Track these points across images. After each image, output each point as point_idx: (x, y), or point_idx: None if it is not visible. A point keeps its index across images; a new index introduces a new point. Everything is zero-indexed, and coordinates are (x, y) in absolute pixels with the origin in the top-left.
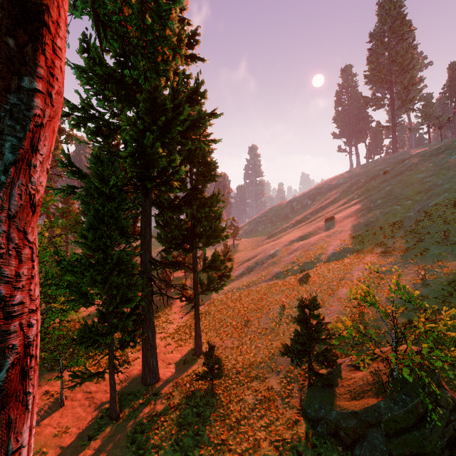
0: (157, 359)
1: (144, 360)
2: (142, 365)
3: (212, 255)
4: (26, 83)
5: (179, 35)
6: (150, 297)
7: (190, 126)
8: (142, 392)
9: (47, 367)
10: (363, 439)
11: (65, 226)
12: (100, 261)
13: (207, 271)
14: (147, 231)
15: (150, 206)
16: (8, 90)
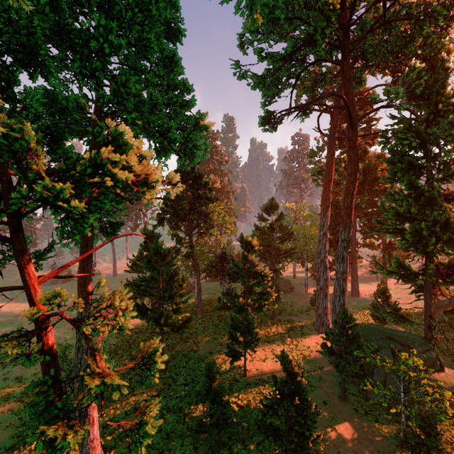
0: (360, 293)
1: (352, 285)
2: (351, 287)
3: (389, 241)
4: (327, 213)
5: (365, 147)
6: (355, 258)
7: (372, 181)
8: (350, 297)
9: (312, 284)
10: (436, 312)
11: (317, 226)
12: (333, 240)
13: (389, 251)
14: (353, 228)
15: (355, 217)
16: (326, 215)
